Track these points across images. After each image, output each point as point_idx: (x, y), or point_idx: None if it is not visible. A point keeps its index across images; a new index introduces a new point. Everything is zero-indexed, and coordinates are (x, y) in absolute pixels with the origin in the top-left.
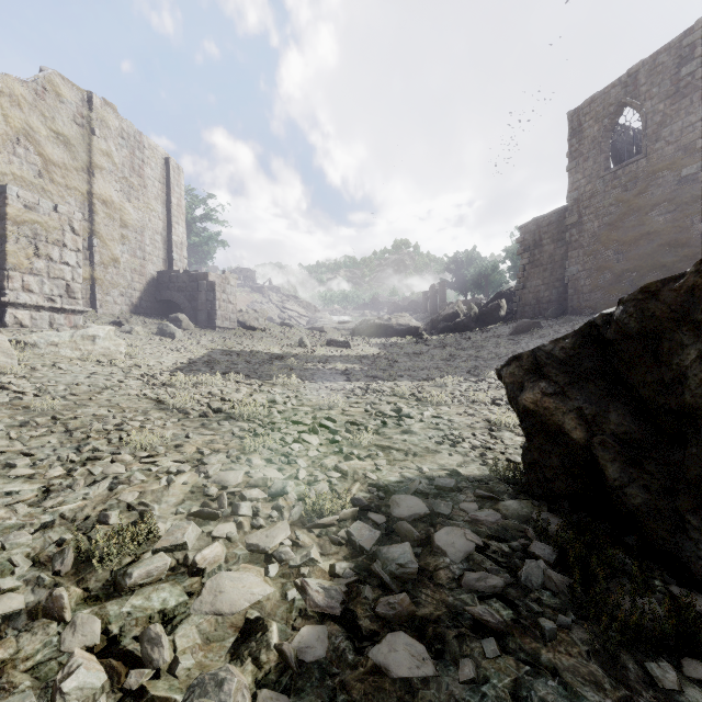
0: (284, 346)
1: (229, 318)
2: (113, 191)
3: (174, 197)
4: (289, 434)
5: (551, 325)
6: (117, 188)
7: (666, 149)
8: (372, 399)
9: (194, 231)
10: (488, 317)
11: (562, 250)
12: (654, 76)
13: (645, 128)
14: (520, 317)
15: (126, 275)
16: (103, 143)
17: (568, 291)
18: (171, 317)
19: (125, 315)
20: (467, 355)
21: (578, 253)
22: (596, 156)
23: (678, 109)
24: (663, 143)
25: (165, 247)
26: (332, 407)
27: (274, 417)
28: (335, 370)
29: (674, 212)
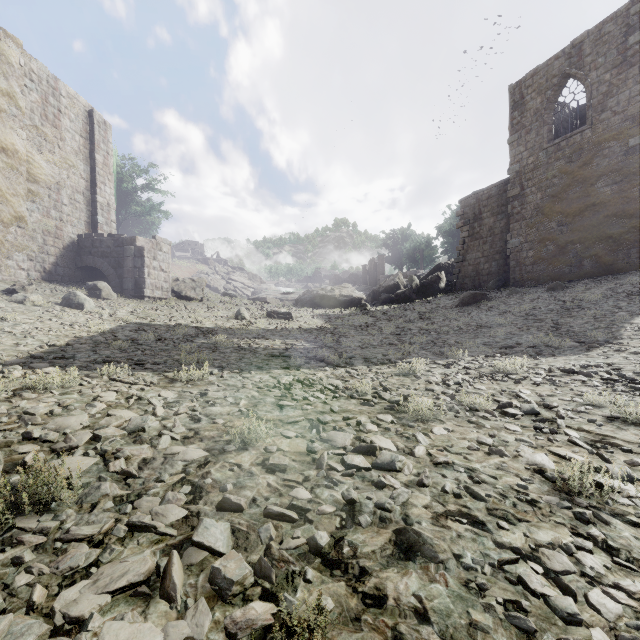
0: (219, 317)
1: (161, 287)
2: (17, 138)
3: (100, 155)
4: (60, 637)
5: (496, 296)
6: (23, 135)
7: (612, 119)
8: (319, 409)
9: (135, 200)
10: (429, 289)
11: (502, 223)
12: (599, 46)
13: (590, 99)
14: (460, 289)
15: (36, 237)
16: (2, 80)
17: (510, 263)
18: (89, 285)
19: (23, 281)
20: (417, 328)
21: (520, 225)
22: (538, 128)
23: (625, 78)
24: (609, 113)
25: (88, 208)
26: (249, 439)
27: (101, 498)
28: (271, 349)
29: (620, 182)
